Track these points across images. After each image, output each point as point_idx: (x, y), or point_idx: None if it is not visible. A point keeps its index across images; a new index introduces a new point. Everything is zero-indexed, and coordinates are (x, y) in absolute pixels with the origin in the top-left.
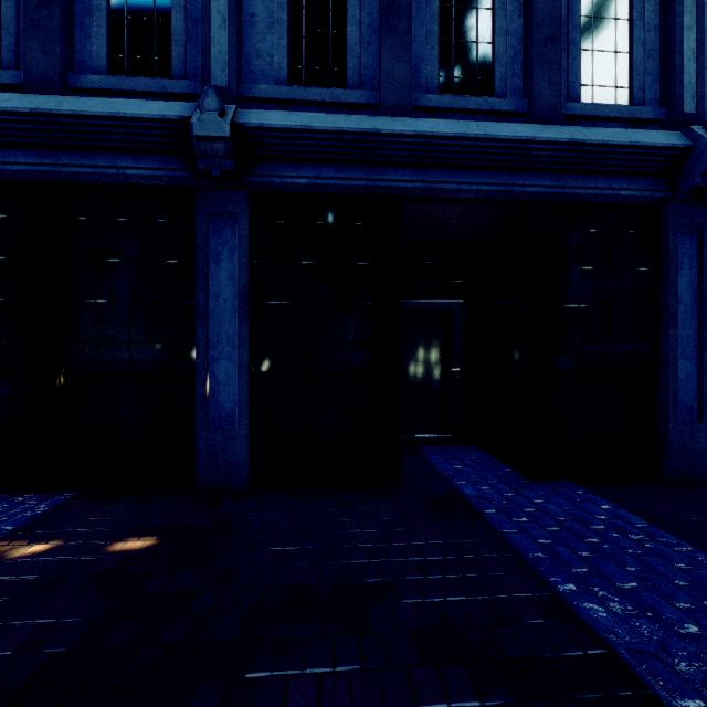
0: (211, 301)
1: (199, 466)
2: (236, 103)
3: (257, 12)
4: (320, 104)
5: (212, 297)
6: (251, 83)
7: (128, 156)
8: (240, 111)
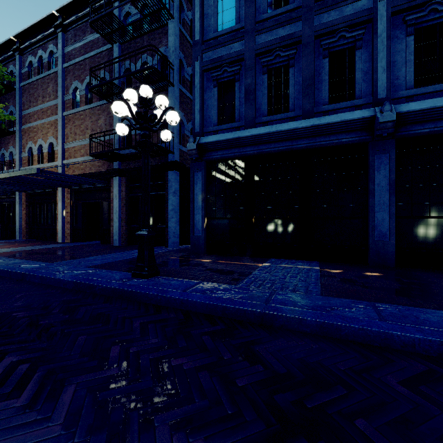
0: (375, 187)
1: (371, 255)
2: (390, 103)
3: (396, 60)
4: (433, 92)
5: (375, 186)
6: (393, 91)
7: (343, 134)
8: (394, 106)
